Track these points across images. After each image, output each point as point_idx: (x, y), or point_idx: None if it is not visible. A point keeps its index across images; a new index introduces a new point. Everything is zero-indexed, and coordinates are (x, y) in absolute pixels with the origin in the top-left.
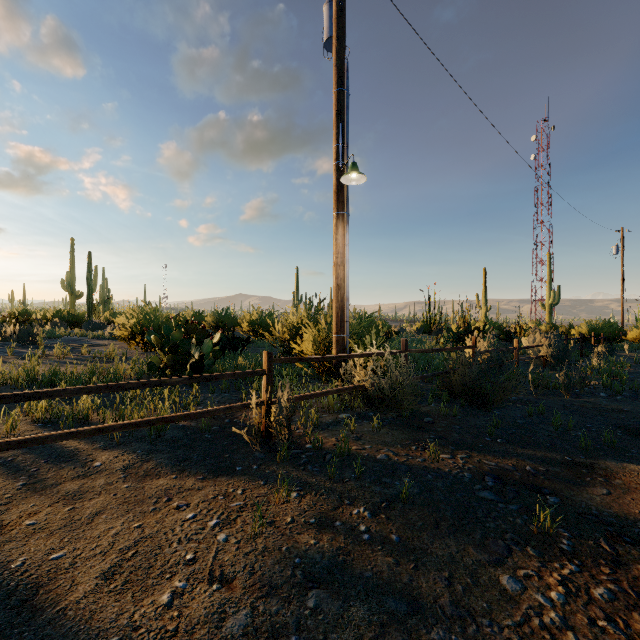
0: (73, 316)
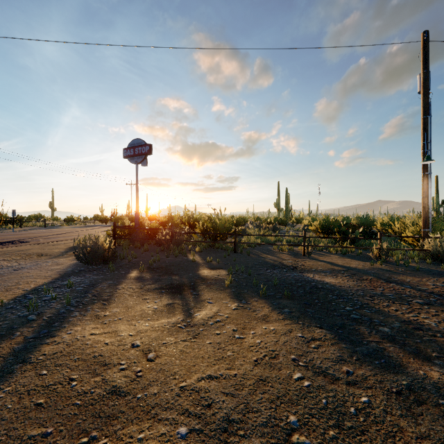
0: (281, 220)
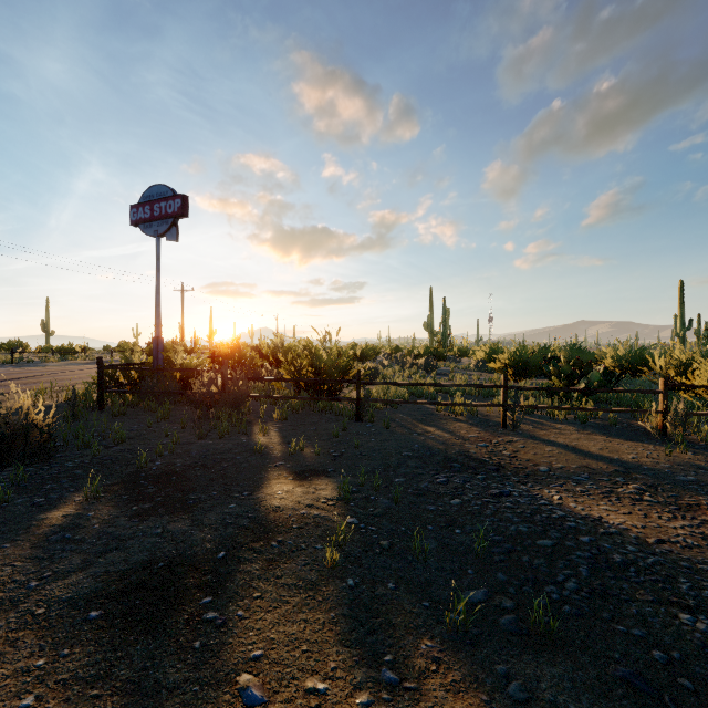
0: (437, 351)
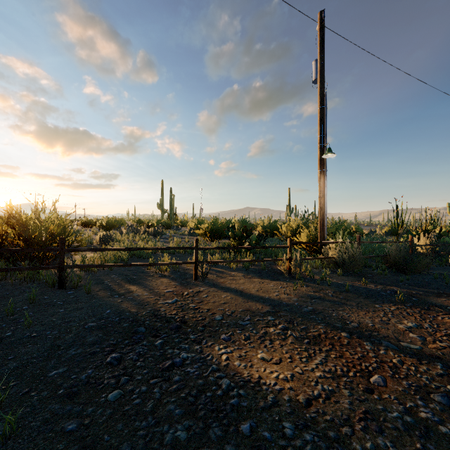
0: (165, 223)
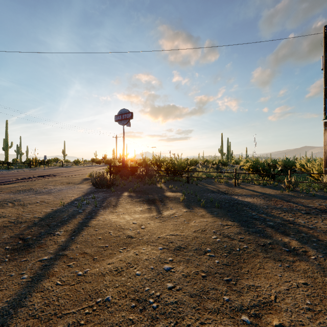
0: (224, 162)
